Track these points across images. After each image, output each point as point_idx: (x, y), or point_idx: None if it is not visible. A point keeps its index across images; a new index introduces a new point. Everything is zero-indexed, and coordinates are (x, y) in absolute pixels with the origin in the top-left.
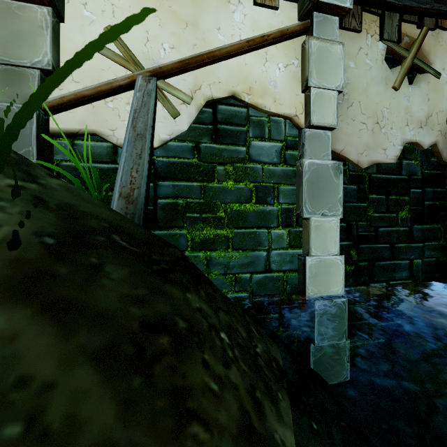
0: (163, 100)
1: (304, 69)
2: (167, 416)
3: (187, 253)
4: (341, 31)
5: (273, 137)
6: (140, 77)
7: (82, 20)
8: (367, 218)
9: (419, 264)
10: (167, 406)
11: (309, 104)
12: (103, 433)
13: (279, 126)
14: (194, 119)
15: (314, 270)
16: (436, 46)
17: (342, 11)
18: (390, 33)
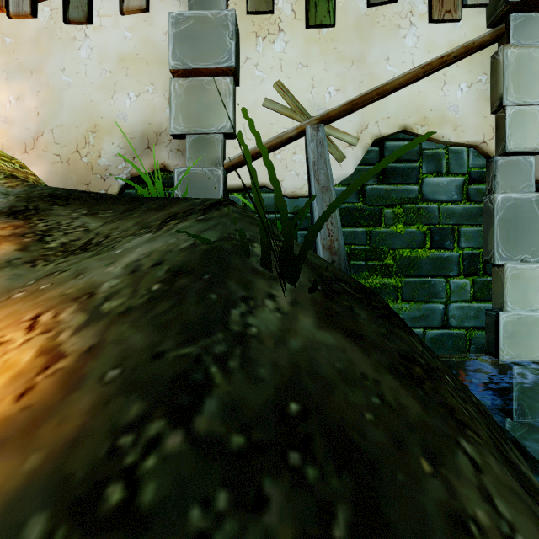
0: (328, 146)
1: (497, 85)
2: (449, 419)
3: None
4: None
5: (452, 171)
6: (308, 126)
7: (253, 81)
8: None
9: None
10: (446, 413)
11: (503, 127)
12: (419, 416)
13: (460, 156)
14: (359, 161)
15: (511, 329)
16: None
17: None
18: None
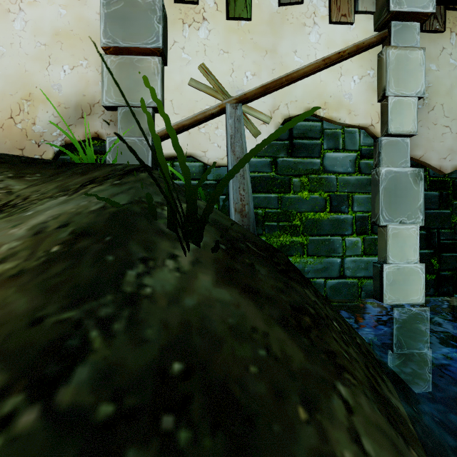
0: (246, 123)
1: (381, 79)
2: (329, 364)
3: None
4: (421, 34)
5: (347, 148)
6: (228, 105)
7: (180, 62)
8: (451, 226)
9: None
10: (327, 359)
11: (386, 113)
12: (301, 364)
13: (353, 136)
14: None
15: (392, 278)
16: None
17: (423, 16)
18: None
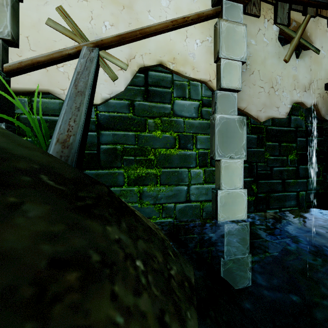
0: (104, 67)
1: (216, 44)
2: None
3: (124, 188)
4: (245, 16)
5: (192, 97)
6: (85, 47)
7: (37, 1)
8: (265, 160)
9: (303, 195)
10: None
11: (219, 71)
12: None
13: (197, 88)
14: (130, 82)
15: (224, 200)
16: (316, 29)
17: None
18: (281, 18)
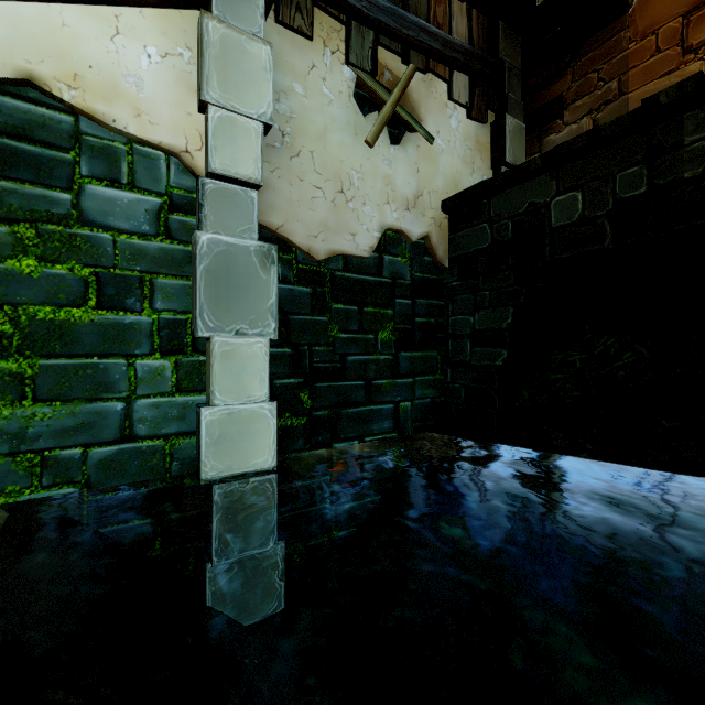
0: None
1: (199, 69)
2: None
3: None
4: (280, 28)
5: (140, 185)
6: None
7: None
8: (329, 341)
9: (408, 408)
10: None
11: (207, 134)
12: None
13: (155, 165)
14: None
15: (218, 431)
16: (428, 97)
17: None
18: (359, 56)
